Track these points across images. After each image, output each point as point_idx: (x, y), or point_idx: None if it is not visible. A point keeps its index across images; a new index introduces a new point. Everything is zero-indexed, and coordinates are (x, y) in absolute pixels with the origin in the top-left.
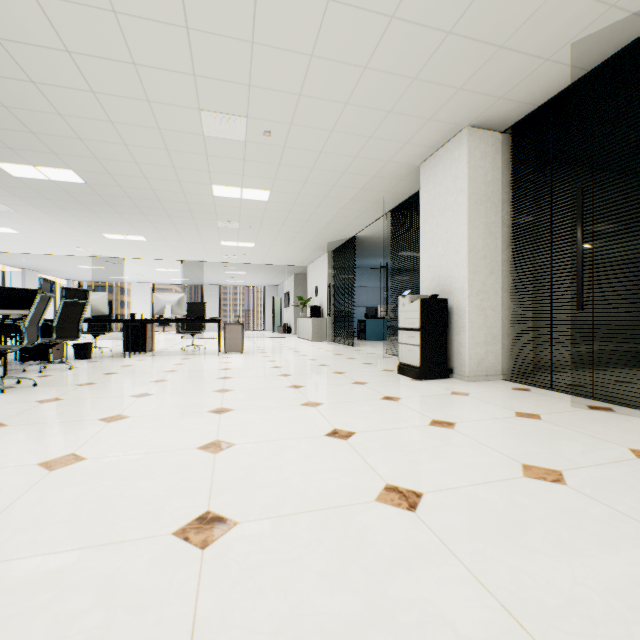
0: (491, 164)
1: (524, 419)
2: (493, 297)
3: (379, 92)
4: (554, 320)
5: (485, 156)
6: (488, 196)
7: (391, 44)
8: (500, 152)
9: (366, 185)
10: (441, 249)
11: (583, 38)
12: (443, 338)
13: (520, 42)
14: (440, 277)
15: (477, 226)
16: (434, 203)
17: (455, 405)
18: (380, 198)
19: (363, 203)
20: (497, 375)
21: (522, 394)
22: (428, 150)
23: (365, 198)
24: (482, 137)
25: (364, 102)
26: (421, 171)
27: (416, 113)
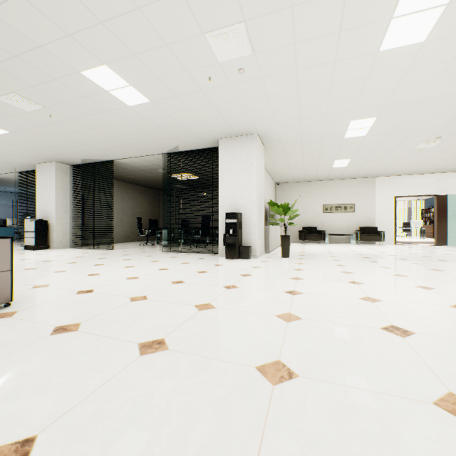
0: (66, 175)
1: (65, 252)
2: (67, 220)
3: (16, 149)
4: (84, 228)
5: (63, 172)
6: (65, 186)
7: (22, 145)
8: (69, 172)
9: (5, 163)
10: (46, 201)
11: (84, 158)
12: (46, 235)
13: (67, 155)
14: (46, 212)
15: (60, 196)
16: (43, 182)
17: (46, 252)
18: (13, 167)
19: (1, 167)
20: (68, 246)
21: (72, 250)
22: (40, 162)
23: (3, 165)
24: (62, 166)
25: (9, 148)
26: (37, 167)
27: (33, 155)
